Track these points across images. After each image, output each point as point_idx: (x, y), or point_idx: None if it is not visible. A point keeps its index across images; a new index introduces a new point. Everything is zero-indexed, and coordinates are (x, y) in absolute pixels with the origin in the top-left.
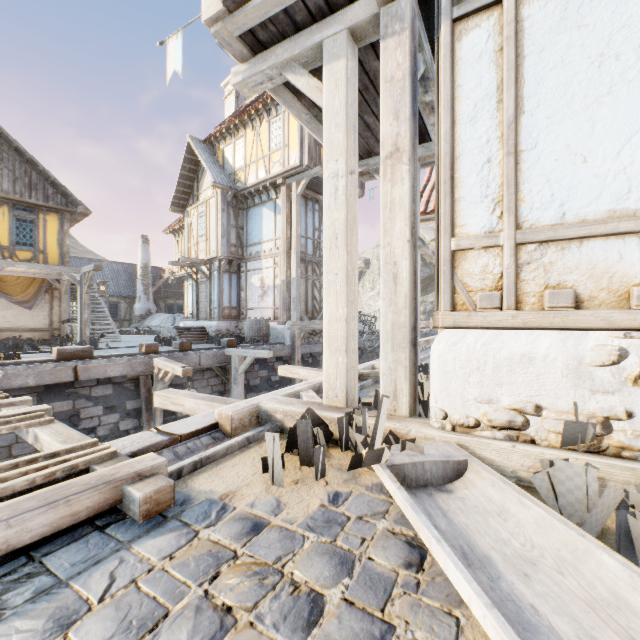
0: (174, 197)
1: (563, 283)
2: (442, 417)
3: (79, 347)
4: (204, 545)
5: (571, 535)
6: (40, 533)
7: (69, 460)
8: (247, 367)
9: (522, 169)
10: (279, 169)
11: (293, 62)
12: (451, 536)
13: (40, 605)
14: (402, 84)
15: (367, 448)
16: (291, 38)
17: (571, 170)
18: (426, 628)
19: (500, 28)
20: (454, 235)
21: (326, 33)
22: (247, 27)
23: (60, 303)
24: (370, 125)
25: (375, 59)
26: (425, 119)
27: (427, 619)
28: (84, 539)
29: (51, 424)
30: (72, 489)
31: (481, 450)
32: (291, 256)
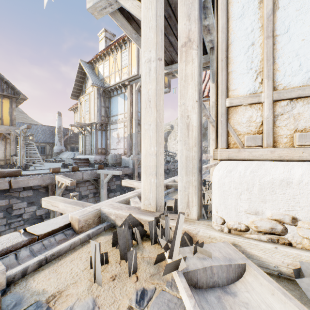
0: (72, 91)
1: (308, 128)
2: (221, 223)
3: (13, 170)
4: None
5: None
6: None
7: None
8: (108, 179)
9: (277, 48)
10: (126, 77)
11: None
12: None
13: None
14: None
15: (168, 251)
16: None
17: None
18: None
19: None
20: (228, 96)
21: None
22: None
23: (10, 146)
24: (172, 43)
25: None
26: (204, 37)
27: None
28: None
29: None
30: None
31: (251, 249)
32: (132, 122)
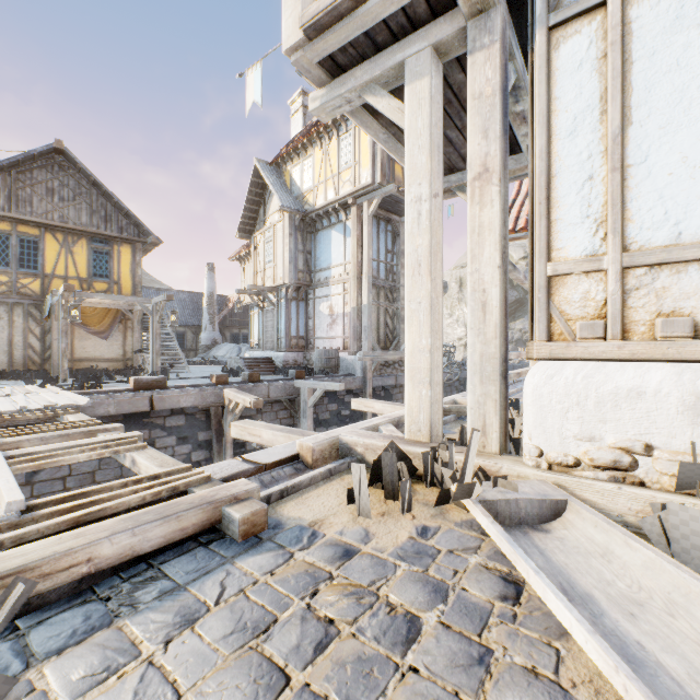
0: (240, 223)
1: (679, 310)
2: (537, 455)
3: (154, 377)
4: (300, 565)
5: (683, 578)
6: (157, 543)
7: (170, 482)
8: (317, 400)
9: (629, 185)
10: (349, 189)
11: (373, 84)
12: (549, 573)
13: (166, 603)
14: (492, 100)
15: (456, 483)
16: (371, 59)
17: (688, 184)
18: (525, 654)
19: (604, 33)
20: (550, 259)
21: (408, 51)
22: (327, 53)
23: (133, 333)
24: (453, 140)
25: (460, 72)
26: (515, 130)
27: (525, 647)
28: (192, 552)
29: (145, 449)
30: (180, 506)
31: (581, 491)
32: (362, 281)
